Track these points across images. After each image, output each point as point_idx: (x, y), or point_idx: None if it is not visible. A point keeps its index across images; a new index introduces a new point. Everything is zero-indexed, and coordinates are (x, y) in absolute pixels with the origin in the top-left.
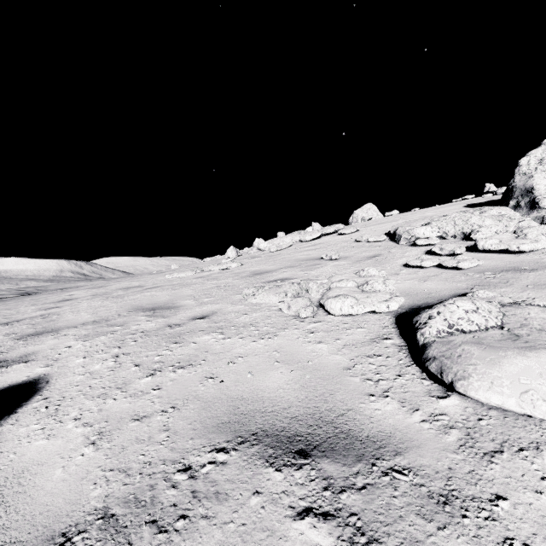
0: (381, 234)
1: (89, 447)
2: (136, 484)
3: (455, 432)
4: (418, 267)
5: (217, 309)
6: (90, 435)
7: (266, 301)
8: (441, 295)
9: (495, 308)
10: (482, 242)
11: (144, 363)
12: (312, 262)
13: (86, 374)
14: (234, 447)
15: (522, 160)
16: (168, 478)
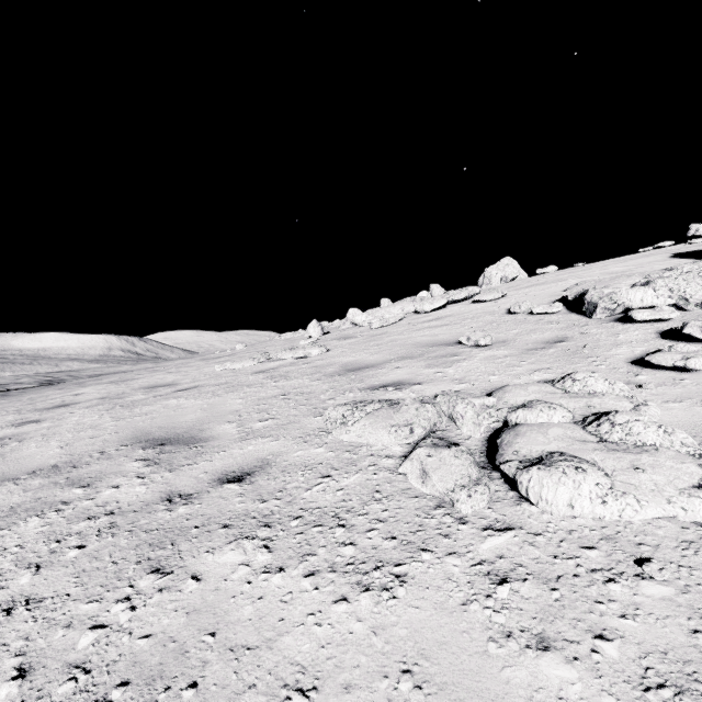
0: (548, 300)
1: None
2: None
3: None
4: (671, 368)
5: (272, 453)
6: None
7: (369, 441)
8: None
9: None
10: None
11: (42, 667)
12: (444, 349)
13: None
14: None
15: None
16: None
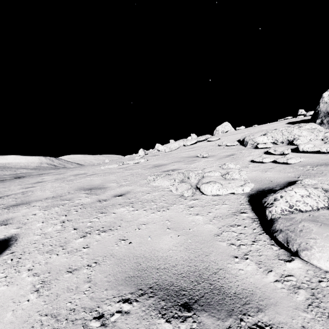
0: (234, 141)
1: (34, 294)
2: (62, 328)
3: (303, 292)
4: (260, 162)
5: (130, 189)
6: (36, 283)
7: (162, 184)
8: (278, 182)
9: (321, 193)
10: (302, 146)
11: (80, 228)
12: (191, 158)
13: (42, 234)
14: (136, 298)
15: (324, 94)
16: (86, 324)
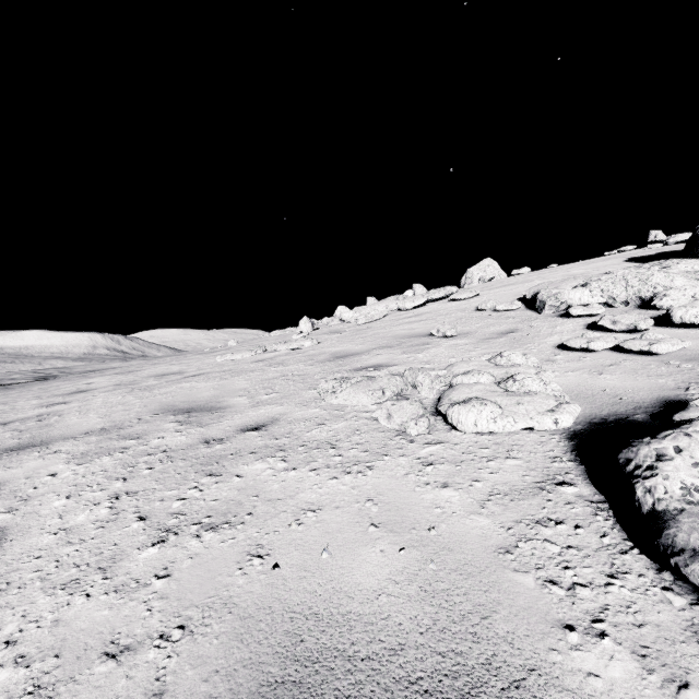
0: (512, 299)
1: None
2: None
3: None
4: (582, 350)
5: (279, 413)
6: (16, 693)
7: (353, 402)
8: (637, 399)
9: None
10: (680, 312)
11: (154, 515)
12: (418, 340)
13: (60, 532)
14: None
15: None
16: None
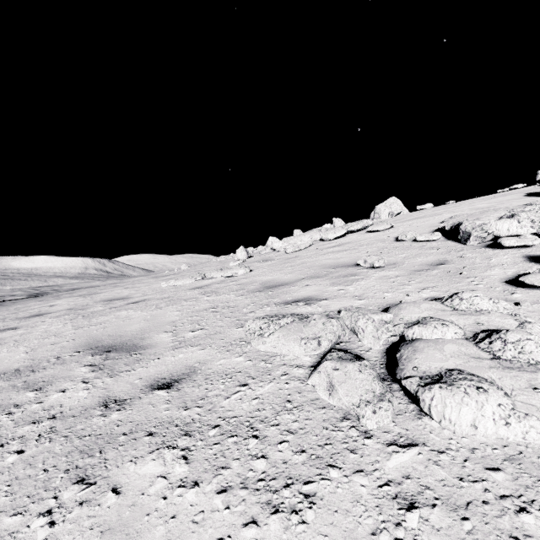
0: (428, 230)
1: None
2: None
3: None
4: None
5: (198, 361)
6: None
7: (282, 351)
8: None
9: None
10: None
11: None
12: (345, 270)
13: None
14: None
15: None
16: None
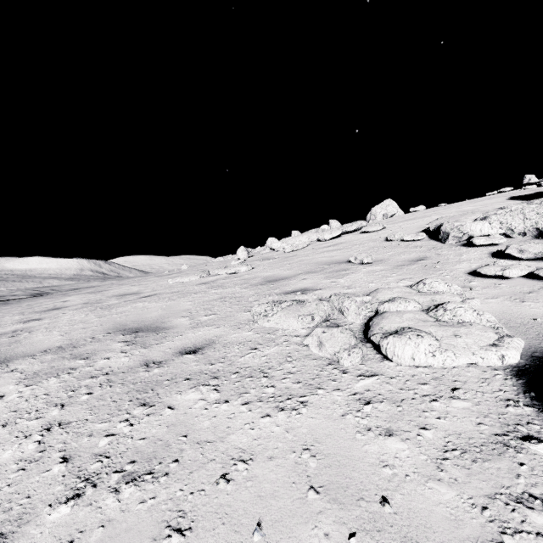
0: (416, 231)
1: None
2: None
3: None
4: (494, 277)
5: (215, 335)
6: None
7: (284, 326)
8: None
9: None
10: None
11: (78, 456)
12: (338, 266)
13: None
14: None
15: None
16: None
